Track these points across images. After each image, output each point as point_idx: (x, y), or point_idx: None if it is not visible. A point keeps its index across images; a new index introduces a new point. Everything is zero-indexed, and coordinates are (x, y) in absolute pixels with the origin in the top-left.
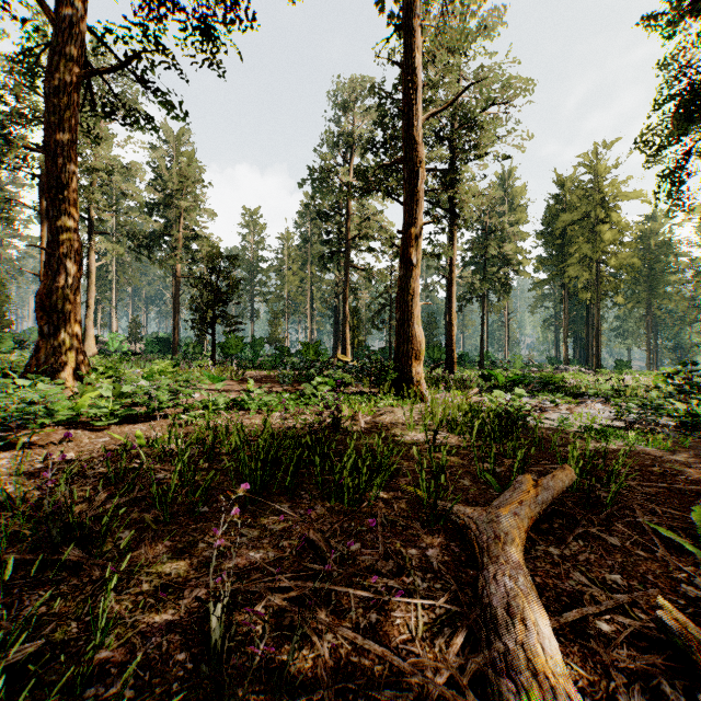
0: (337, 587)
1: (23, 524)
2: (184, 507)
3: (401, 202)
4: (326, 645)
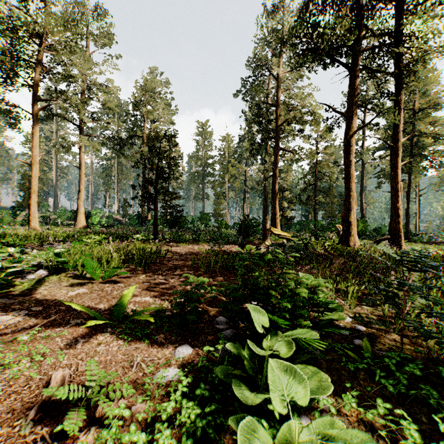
0: None
1: None
2: None
3: (343, 62)
4: None
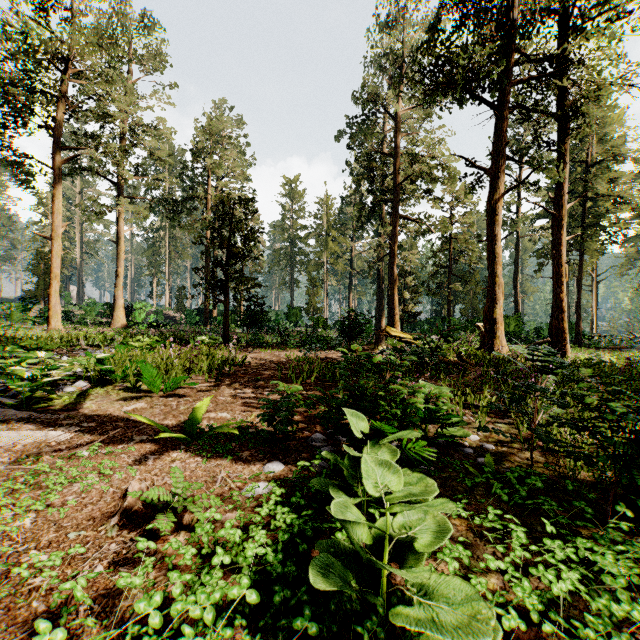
0: None
1: None
2: None
3: (485, 99)
4: None
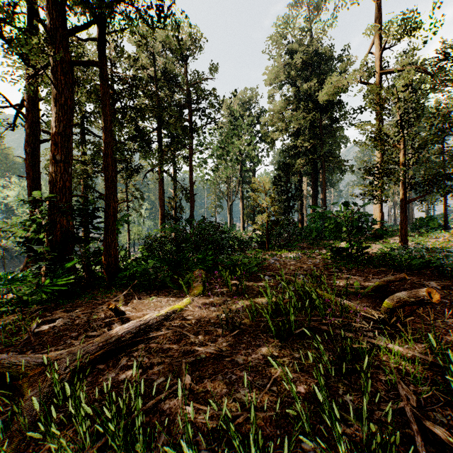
0: (188, 347)
1: (389, 356)
2: (336, 447)
3: None
4: (199, 338)
